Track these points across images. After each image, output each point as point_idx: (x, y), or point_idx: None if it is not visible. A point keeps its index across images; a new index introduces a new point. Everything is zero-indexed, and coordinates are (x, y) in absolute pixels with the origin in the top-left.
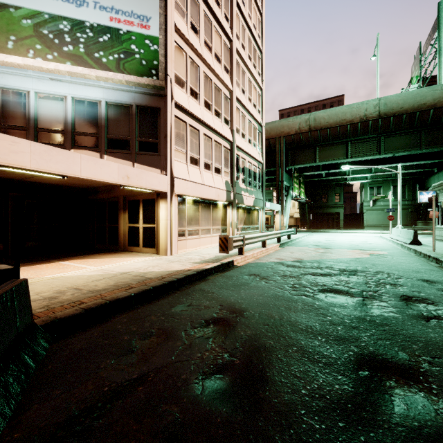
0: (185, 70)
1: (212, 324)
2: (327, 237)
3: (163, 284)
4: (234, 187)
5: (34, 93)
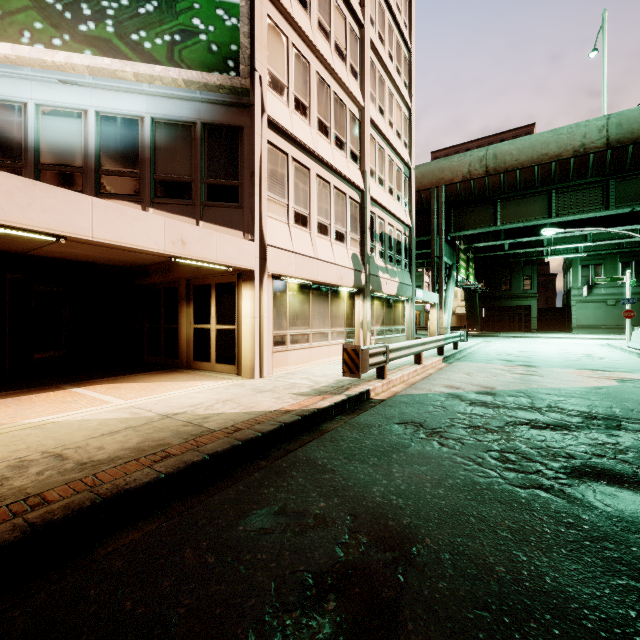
0: (286, 67)
1: (332, 593)
2: (516, 345)
3: (233, 447)
4: (366, 264)
5: (35, 106)
